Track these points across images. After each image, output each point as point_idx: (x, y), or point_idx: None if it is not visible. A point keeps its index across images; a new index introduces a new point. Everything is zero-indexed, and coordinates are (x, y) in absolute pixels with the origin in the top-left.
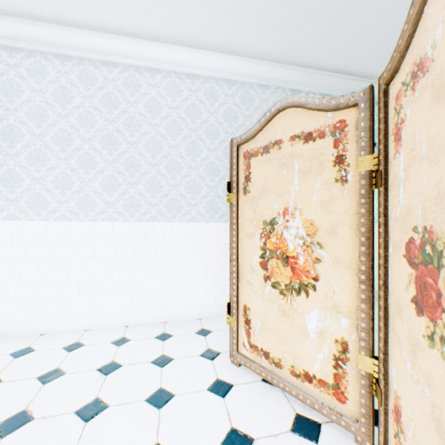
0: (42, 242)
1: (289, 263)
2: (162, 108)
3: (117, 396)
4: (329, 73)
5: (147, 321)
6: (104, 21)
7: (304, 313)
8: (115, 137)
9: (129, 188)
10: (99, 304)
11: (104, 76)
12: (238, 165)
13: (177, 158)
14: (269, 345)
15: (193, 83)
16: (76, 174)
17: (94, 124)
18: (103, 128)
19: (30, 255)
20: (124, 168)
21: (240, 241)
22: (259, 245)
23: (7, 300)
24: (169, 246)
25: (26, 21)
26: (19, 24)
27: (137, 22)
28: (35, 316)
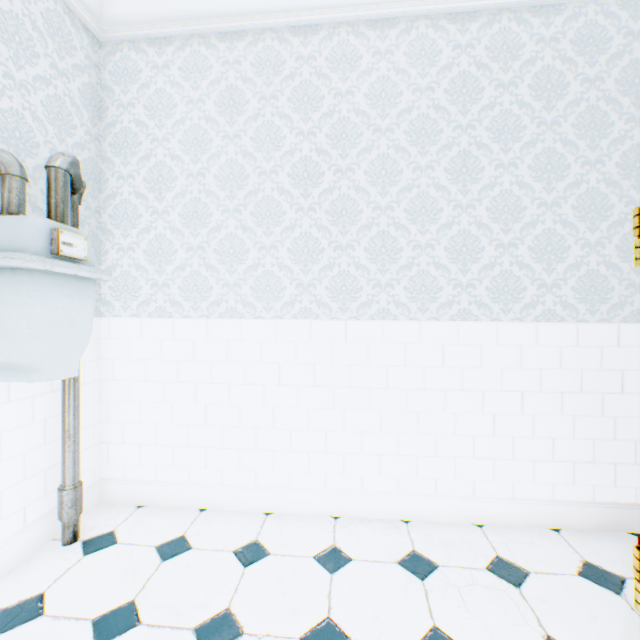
0: (200, 354)
1: None
2: (399, 95)
3: None
4: None
5: (371, 513)
6: None
7: None
8: (314, 163)
9: (338, 255)
10: (287, 469)
11: (295, 55)
12: None
13: (429, 191)
14: None
15: (463, 31)
16: (250, 236)
17: (278, 145)
18: (294, 150)
19: (185, 375)
20: (329, 219)
21: None
22: None
23: (155, 445)
24: (412, 369)
25: None
26: None
27: None
28: (191, 476)
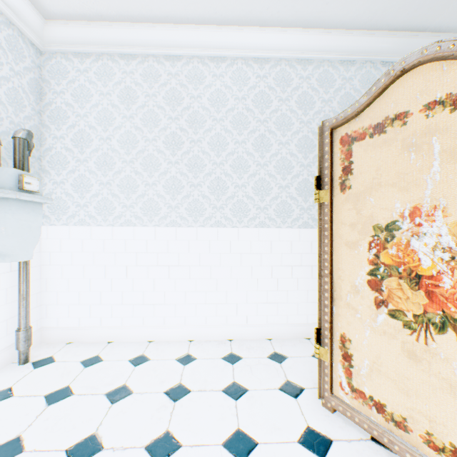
0: (108, 248)
1: (422, 286)
2: (227, 100)
3: (189, 433)
4: (437, 34)
5: (211, 337)
6: (168, 9)
7: (452, 361)
8: (178, 136)
9: (192, 190)
10: (162, 315)
11: (167, 72)
12: (332, 154)
13: (244, 155)
14: (384, 394)
15: (261, 68)
16: (140, 177)
17: (157, 124)
18: (167, 128)
19: (98, 261)
20: (187, 169)
21: (334, 252)
22: (367, 258)
23: (78, 305)
24: (234, 254)
25: (95, 23)
26: (88, 28)
27: (202, 4)
28: (102, 322)
